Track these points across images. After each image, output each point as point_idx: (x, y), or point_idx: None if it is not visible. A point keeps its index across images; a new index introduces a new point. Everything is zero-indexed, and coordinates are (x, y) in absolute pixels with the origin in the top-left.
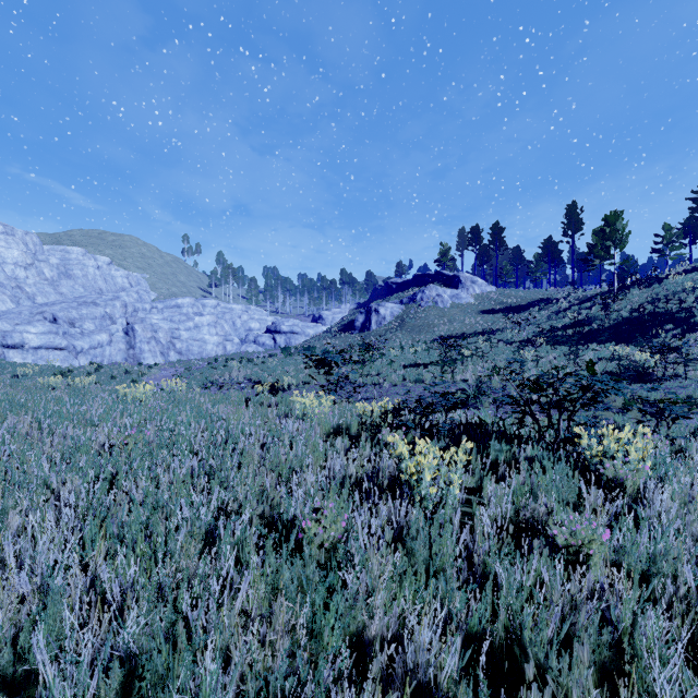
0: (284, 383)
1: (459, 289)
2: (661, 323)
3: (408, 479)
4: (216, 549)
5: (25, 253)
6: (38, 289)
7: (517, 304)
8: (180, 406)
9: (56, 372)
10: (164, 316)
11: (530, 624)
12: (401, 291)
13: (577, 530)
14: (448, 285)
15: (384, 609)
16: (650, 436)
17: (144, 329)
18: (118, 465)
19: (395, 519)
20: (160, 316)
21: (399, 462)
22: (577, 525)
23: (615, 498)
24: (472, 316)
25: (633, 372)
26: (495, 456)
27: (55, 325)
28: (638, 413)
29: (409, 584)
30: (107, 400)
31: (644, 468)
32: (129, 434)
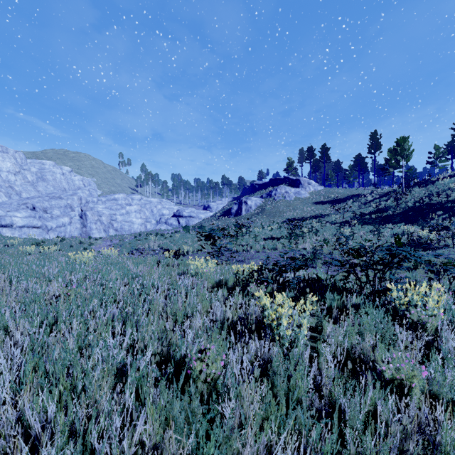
0: (184, 250)
1: (300, 188)
2: (434, 210)
3: (269, 322)
4: (125, 381)
5: (15, 164)
6: (23, 188)
7: (338, 198)
8: (112, 267)
9: (33, 243)
10: (106, 206)
11: (374, 454)
12: (262, 189)
13: (399, 366)
14: (293, 185)
15: (254, 438)
16: (442, 291)
17: (93, 215)
18: (58, 313)
19: (260, 353)
20: (103, 206)
21: (263, 311)
22: (402, 364)
23: (419, 336)
24: (309, 206)
25: (417, 243)
26: (330, 303)
27: (34, 212)
28: (422, 271)
29: (274, 418)
30: (61, 263)
31: (439, 314)
32: (70, 289)
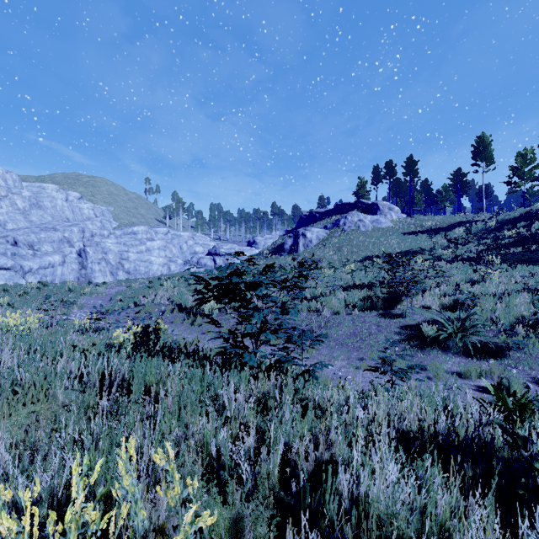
0: (204, 307)
1: (378, 215)
2: None
3: None
4: None
5: (0, 187)
6: (10, 217)
7: (437, 227)
8: None
9: None
10: (117, 241)
11: None
12: (324, 219)
13: None
14: (367, 212)
15: None
16: None
17: (95, 251)
18: None
19: None
20: (114, 241)
21: None
22: None
23: None
24: (395, 238)
25: None
26: None
27: (15, 248)
28: None
29: None
30: None
31: None
32: None
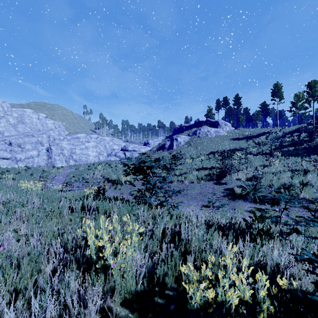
0: (122, 180)
1: (218, 128)
2: None
3: None
4: None
5: (0, 111)
6: (6, 129)
7: (251, 135)
8: None
9: None
10: (69, 142)
11: None
12: (188, 130)
13: None
14: (212, 126)
15: None
16: None
17: (56, 149)
18: None
19: None
20: (67, 142)
21: None
22: None
23: None
24: (227, 141)
25: None
26: None
27: (10, 146)
28: None
29: None
30: None
31: None
32: None
